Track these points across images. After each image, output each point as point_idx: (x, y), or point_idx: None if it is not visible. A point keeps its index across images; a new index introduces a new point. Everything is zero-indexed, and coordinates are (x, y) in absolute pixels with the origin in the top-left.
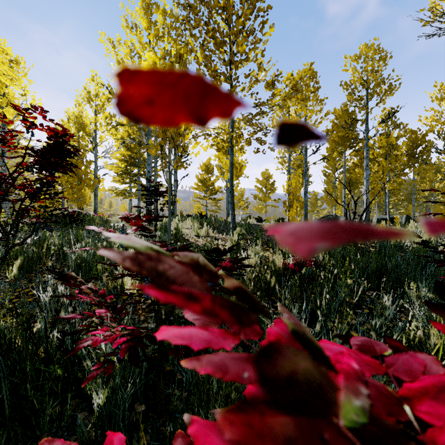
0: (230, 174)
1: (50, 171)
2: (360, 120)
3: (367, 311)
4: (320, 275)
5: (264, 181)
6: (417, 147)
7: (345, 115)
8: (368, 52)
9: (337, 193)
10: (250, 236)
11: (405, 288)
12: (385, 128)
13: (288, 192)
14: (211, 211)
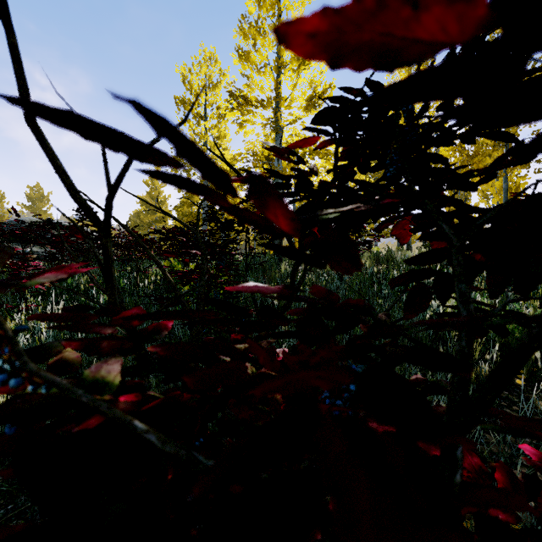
0: (504, 199)
1: None
2: None
3: None
4: None
5: None
6: None
7: None
8: None
9: None
10: None
11: None
12: None
13: None
14: None
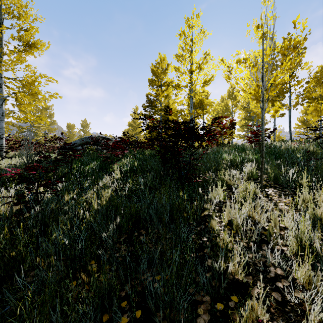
0: (289, 120)
1: (231, 129)
2: None
3: None
4: None
5: None
6: None
7: None
8: None
9: None
10: None
11: None
12: None
13: None
14: None
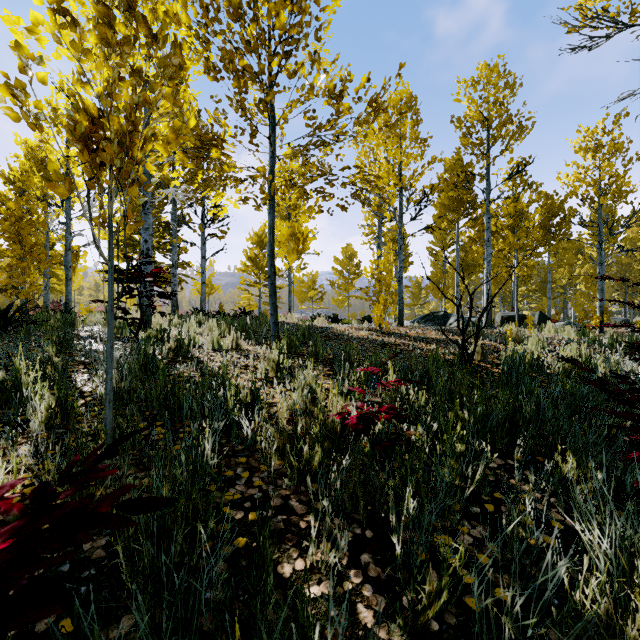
0: (269, 246)
1: None
2: (479, 174)
3: (491, 507)
4: (410, 428)
5: (346, 260)
6: (554, 217)
7: (458, 166)
8: (489, 75)
9: (448, 280)
10: (308, 348)
11: (553, 453)
12: (512, 188)
13: (373, 277)
14: (267, 304)
